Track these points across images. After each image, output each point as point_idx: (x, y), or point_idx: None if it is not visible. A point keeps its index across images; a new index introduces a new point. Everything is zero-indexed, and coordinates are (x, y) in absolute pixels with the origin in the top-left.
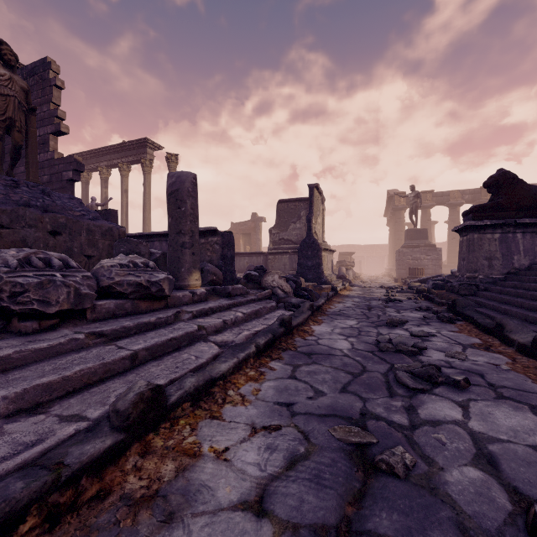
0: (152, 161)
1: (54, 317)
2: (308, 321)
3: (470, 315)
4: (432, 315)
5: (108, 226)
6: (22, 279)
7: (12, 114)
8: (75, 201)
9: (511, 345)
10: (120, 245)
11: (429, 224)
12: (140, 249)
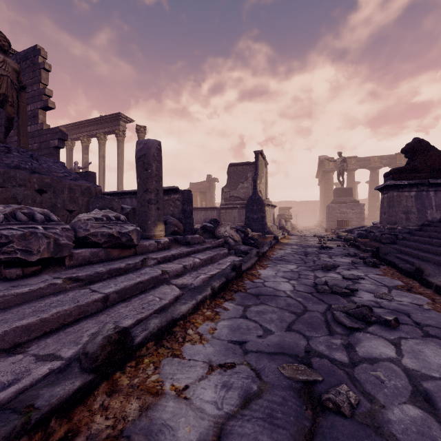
0: (124, 132)
1: (36, 264)
2: (255, 266)
3: (392, 260)
4: (359, 260)
5: (87, 185)
6: (7, 232)
7: (5, 91)
8: (58, 164)
9: (429, 287)
10: (96, 201)
11: (353, 184)
12: (113, 205)
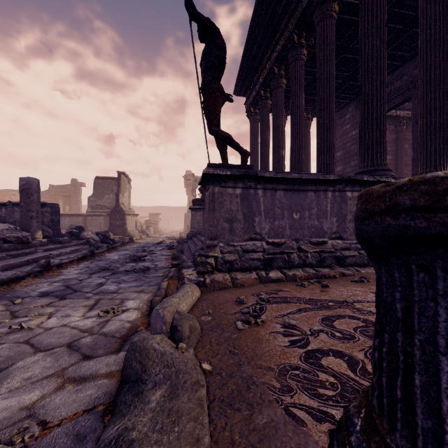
0: None
1: None
2: (105, 252)
3: None
4: (167, 247)
5: None
6: None
7: None
8: None
9: None
10: None
11: None
12: (6, 220)
